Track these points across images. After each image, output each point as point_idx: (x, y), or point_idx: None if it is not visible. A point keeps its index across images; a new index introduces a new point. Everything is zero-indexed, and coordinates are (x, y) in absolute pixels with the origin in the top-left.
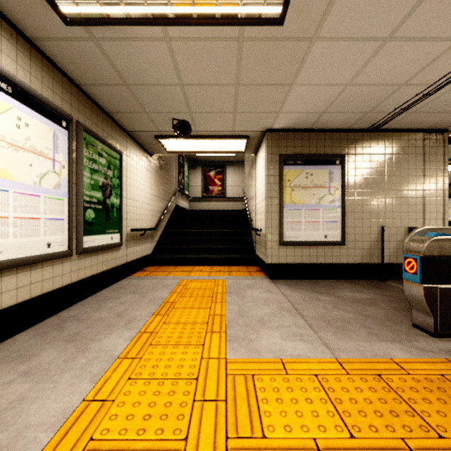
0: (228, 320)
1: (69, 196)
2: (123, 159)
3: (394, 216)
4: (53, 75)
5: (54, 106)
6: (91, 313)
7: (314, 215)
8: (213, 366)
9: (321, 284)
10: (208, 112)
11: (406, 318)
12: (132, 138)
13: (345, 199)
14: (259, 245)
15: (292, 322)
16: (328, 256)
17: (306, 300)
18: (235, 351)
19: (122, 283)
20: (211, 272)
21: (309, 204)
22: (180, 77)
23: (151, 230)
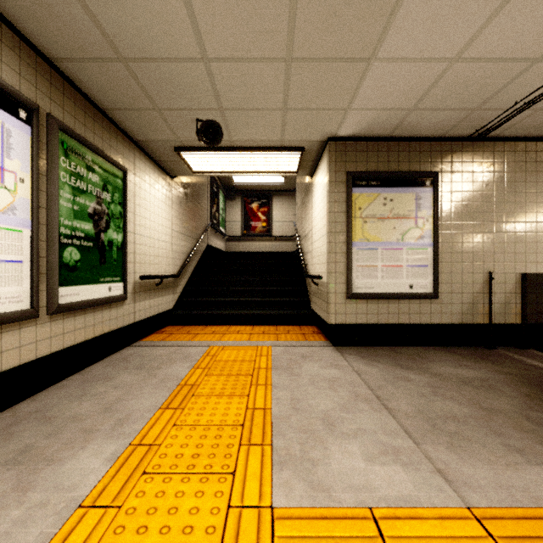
0: (276, 418)
1: (32, 227)
2: (129, 179)
3: (506, 258)
4: (1, 35)
5: (2, 83)
6: (65, 405)
7: (395, 256)
8: (248, 529)
9: (406, 353)
10: (247, 109)
11: None
12: (144, 151)
13: (438, 235)
14: (317, 298)
15: (376, 423)
16: (415, 314)
17: (391, 381)
18: (288, 488)
19: (127, 352)
20: (252, 334)
21: (387, 241)
22: (202, 46)
23: (171, 277)
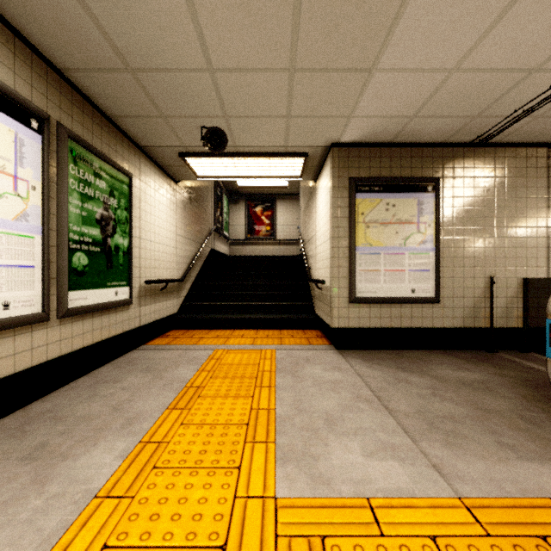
0: (279, 418)
1: (43, 233)
2: (135, 184)
3: (507, 263)
4: (14, 48)
5: (16, 95)
6: (75, 405)
7: (397, 261)
8: (253, 516)
9: (408, 357)
10: (251, 116)
11: (546, 414)
12: (149, 157)
13: (440, 240)
14: (321, 302)
15: (376, 422)
16: (417, 318)
17: (392, 383)
18: (291, 481)
19: (133, 355)
20: (256, 338)
21: (390, 245)
22: (208, 57)
23: (175, 281)
